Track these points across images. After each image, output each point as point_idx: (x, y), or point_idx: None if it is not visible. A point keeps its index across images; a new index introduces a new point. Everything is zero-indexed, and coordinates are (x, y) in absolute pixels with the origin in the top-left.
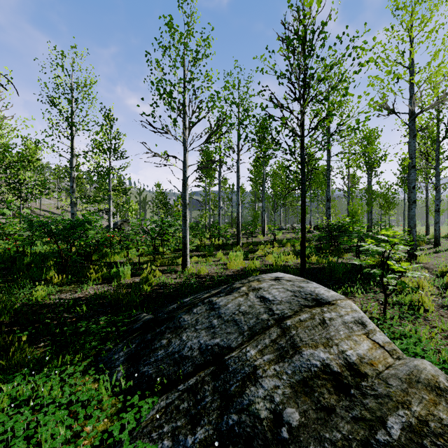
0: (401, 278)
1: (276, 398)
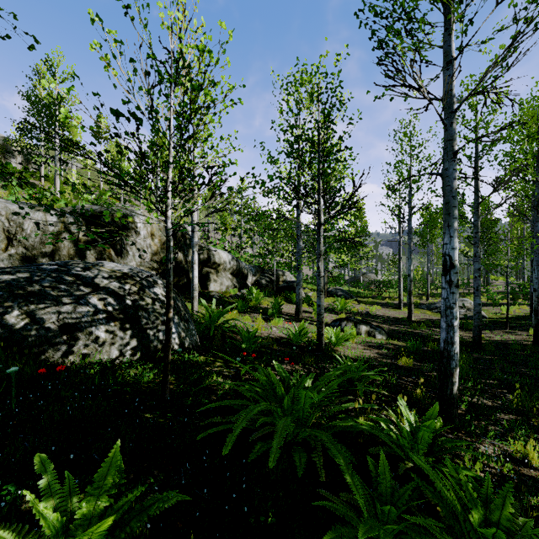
0: (520, 305)
1: None
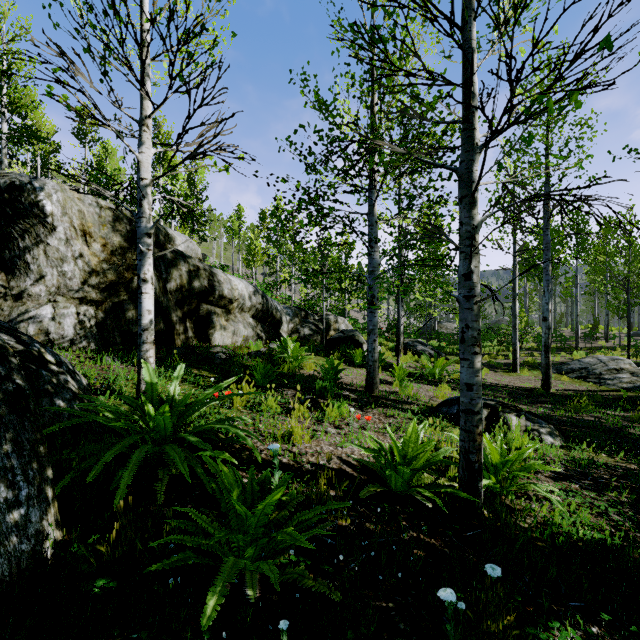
0: None
1: (600, 371)
